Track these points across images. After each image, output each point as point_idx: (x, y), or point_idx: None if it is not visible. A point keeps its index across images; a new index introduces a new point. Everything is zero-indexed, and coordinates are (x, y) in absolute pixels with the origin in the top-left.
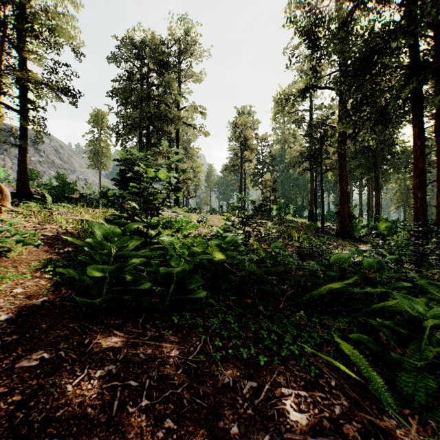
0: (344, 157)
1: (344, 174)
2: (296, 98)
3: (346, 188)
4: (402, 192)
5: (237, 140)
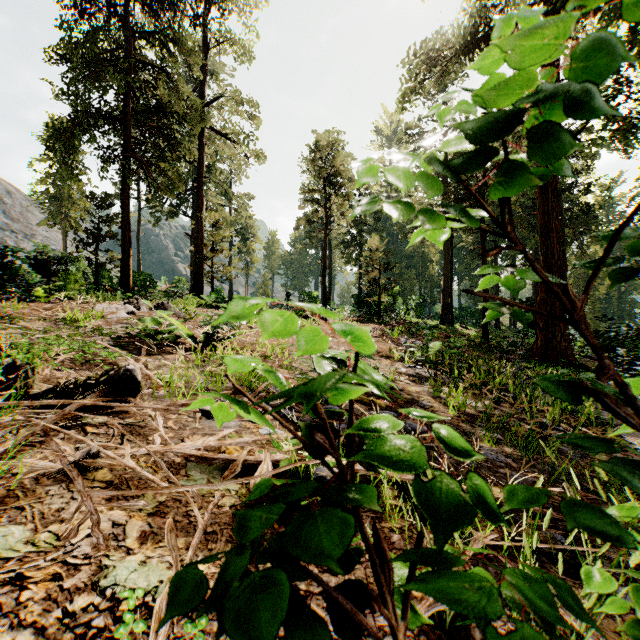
0: (553, 188)
1: (554, 227)
2: (445, 69)
3: (558, 256)
4: (577, 278)
5: (318, 174)
